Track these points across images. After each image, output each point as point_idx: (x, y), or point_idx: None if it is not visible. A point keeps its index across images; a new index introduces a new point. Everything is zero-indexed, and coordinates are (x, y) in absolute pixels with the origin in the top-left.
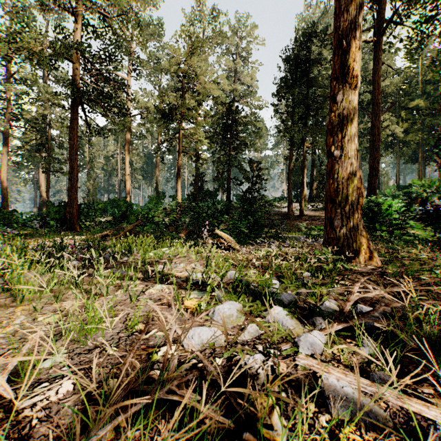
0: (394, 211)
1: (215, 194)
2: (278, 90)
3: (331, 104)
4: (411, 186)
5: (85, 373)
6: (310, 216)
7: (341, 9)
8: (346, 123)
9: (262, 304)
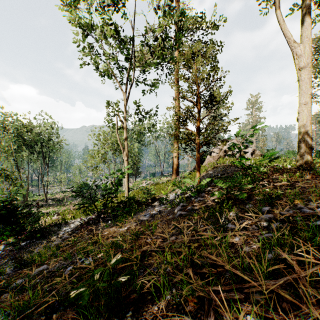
0: None
1: None
2: None
3: None
4: None
5: None
6: None
7: None
8: None
9: None
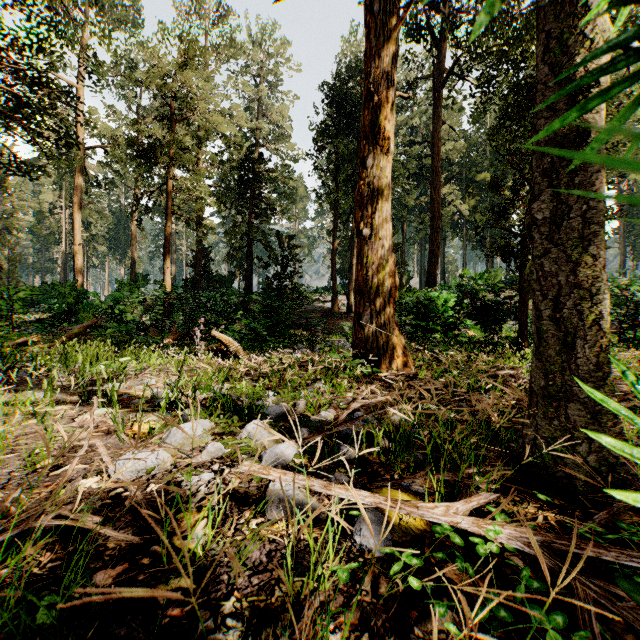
0: (449, 307)
1: (229, 280)
2: (318, 138)
3: (361, 169)
4: (463, 277)
5: None
6: None
7: (372, 52)
8: (376, 195)
9: (244, 421)
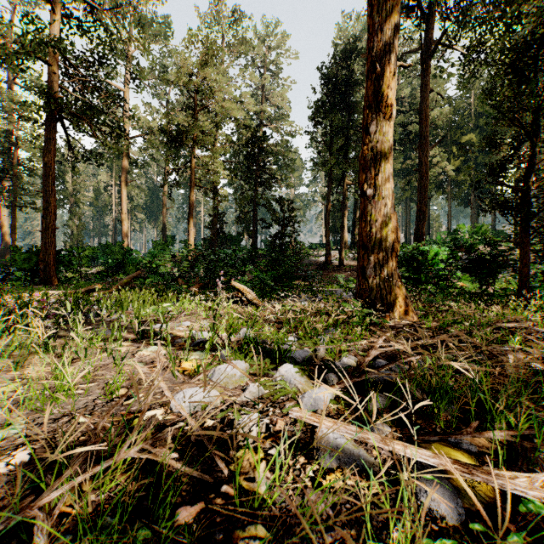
0: (440, 260)
1: (238, 239)
2: (314, 115)
3: (364, 135)
4: (456, 232)
5: (47, 442)
6: (351, 266)
7: (375, 28)
8: (379, 158)
9: (273, 363)
